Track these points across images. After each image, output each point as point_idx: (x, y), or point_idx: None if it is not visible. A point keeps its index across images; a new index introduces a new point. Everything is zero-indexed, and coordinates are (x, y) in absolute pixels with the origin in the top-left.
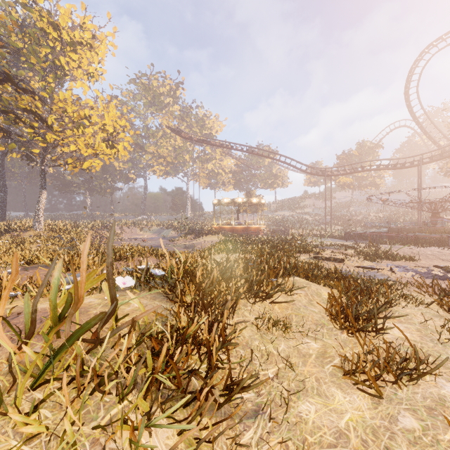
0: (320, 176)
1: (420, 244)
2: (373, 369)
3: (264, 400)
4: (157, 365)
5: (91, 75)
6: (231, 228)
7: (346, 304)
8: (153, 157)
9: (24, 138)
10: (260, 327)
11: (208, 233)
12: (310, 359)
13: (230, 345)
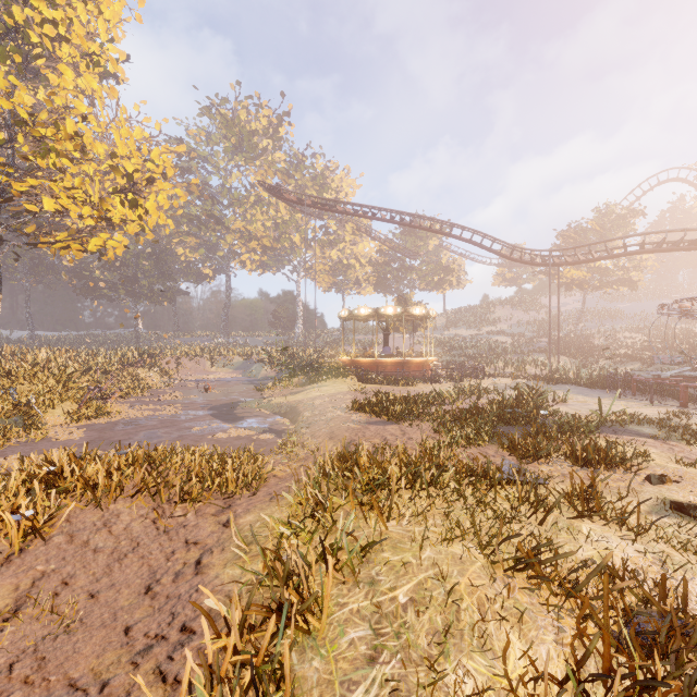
0: (538, 265)
1: None
2: None
3: None
4: None
5: (96, 62)
6: (374, 362)
7: None
8: (240, 239)
9: None
10: None
11: (330, 375)
12: None
13: None
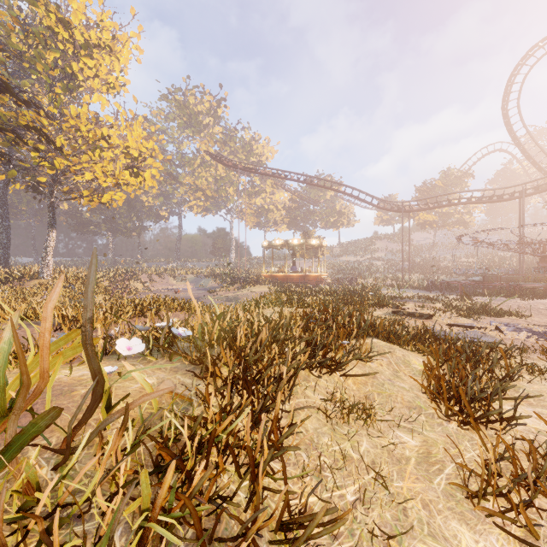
0: (395, 211)
1: (526, 296)
2: (514, 489)
3: (344, 546)
4: (156, 505)
5: (112, 86)
6: (285, 276)
7: (450, 378)
8: (189, 190)
9: (28, 163)
10: (330, 414)
11: (256, 283)
12: (408, 467)
13: (287, 450)
